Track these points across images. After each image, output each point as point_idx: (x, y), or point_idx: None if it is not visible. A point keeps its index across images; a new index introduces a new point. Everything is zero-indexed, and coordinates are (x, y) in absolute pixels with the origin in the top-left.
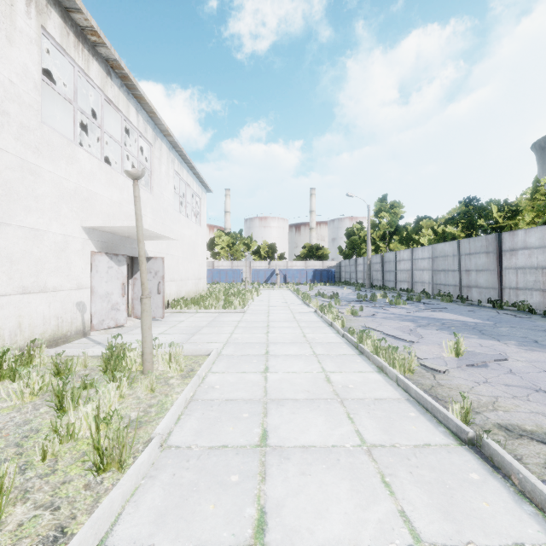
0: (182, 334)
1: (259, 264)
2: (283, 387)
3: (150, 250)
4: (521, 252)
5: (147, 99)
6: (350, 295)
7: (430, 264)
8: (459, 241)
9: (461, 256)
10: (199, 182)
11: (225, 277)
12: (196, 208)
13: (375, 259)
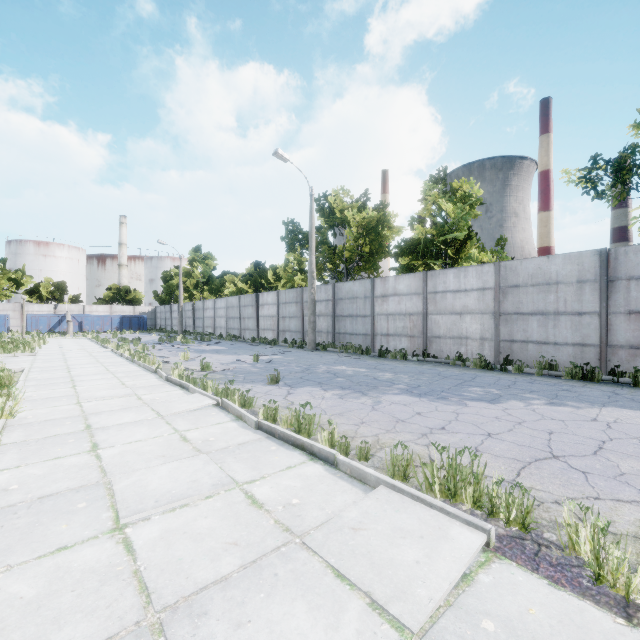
0: None
1: (39, 308)
2: (81, 373)
3: None
4: (266, 306)
5: None
6: (155, 340)
7: (225, 313)
8: (240, 296)
9: (241, 307)
10: None
11: None
12: None
13: (188, 307)
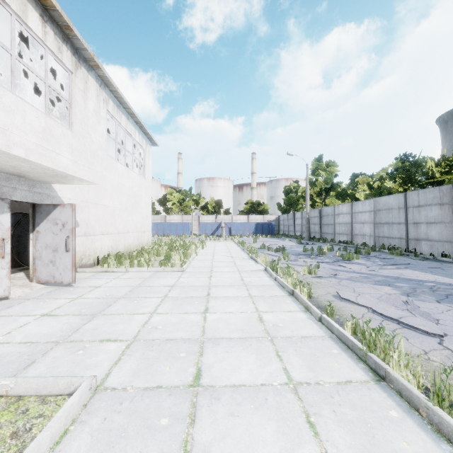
0: (74, 317)
1: (207, 218)
2: None
3: (68, 197)
4: None
5: (54, 3)
6: (294, 248)
7: (371, 217)
8: (406, 193)
9: (408, 208)
10: (142, 134)
11: (175, 230)
12: (141, 161)
13: (313, 213)
